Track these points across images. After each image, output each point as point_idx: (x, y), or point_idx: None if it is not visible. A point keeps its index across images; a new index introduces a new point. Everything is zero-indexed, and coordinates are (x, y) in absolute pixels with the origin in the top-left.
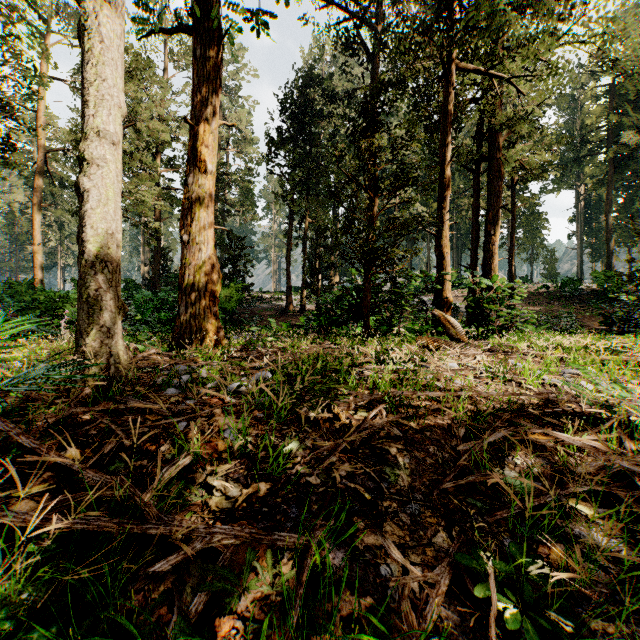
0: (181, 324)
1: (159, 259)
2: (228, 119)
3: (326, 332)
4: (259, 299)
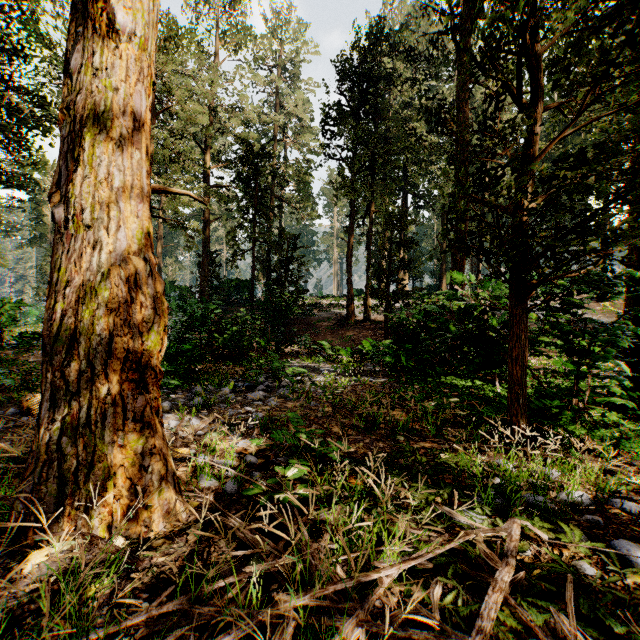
0: (37, 451)
1: (207, 264)
2: (283, 107)
3: (407, 374)
4: (316, 306)
